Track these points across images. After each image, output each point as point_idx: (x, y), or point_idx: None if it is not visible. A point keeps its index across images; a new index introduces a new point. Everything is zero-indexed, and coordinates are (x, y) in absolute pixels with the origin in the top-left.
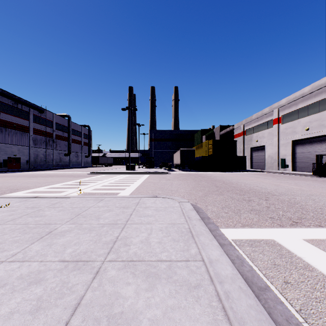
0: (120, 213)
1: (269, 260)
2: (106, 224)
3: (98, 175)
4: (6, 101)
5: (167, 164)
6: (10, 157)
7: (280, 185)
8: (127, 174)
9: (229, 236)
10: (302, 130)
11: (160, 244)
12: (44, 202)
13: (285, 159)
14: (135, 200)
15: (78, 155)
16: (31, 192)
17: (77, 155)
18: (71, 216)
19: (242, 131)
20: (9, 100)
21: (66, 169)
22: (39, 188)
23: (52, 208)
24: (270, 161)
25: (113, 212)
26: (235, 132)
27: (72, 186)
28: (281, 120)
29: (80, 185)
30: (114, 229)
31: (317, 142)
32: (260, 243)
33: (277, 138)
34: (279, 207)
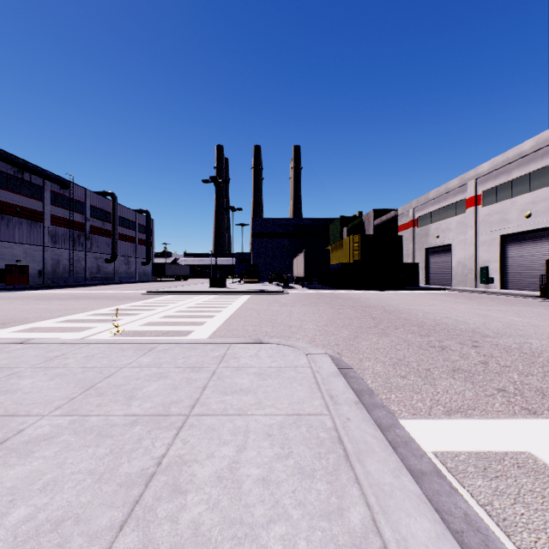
0: (183, 382)
1: (548, 527)
2: (142, 416)
3: (160, 296)
4: (3, 168)
5: (281, 277)
6: (10, 264)
7: (490, 316)
8: (211, 295)
9: (426, 443)
10: (519, 217)
11: (265, 486)
12: (33, 355)
13: (488, 268)
14: (217, 351)
15: (130, 261)
16: (26, 329)
17: (127, 261)
18: (72, 391)
19: (411, 219)
20: (9, 165)
21: (107, 286)
22: (45, 322)
23: (42, 369)
24: (460, 271)
25: (168, 381)
26: (399, 221)
27: (108, 317)
28: (481, 200)
29: (123, 315)
30: (157, 434)
31: (545, 238)
32: (502, 464)
33: (474, 231)
34: (506, 362)
